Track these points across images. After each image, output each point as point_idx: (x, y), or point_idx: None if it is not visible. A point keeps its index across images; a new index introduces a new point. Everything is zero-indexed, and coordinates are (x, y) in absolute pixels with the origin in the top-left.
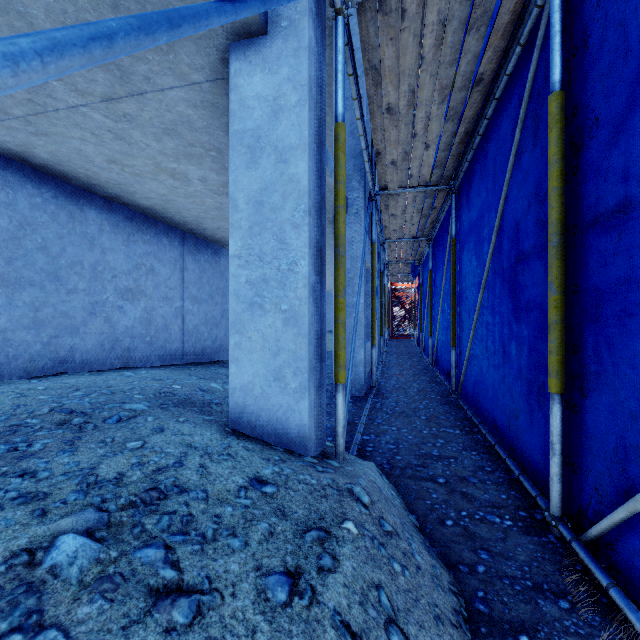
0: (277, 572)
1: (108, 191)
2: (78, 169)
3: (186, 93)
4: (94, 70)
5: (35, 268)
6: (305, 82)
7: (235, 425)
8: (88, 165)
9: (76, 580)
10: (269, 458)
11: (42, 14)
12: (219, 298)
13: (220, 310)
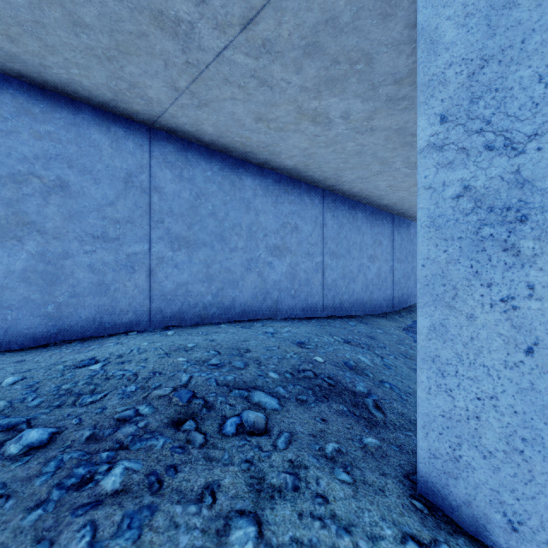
0: None
1: (259, 157)
2: (235, 138)
3: None
4: None
5: (207, 231)
6: None
7: (431, 492)
8: (241, 131)
9: None
10: None
11: None
12: (356, 253)
13: (357, 264)
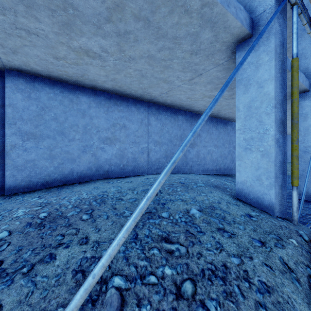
0: (256, 239)
1: (185, 108)
2: (177, 103)
3: (217, 68)
4: (187, 73)
5: (165, 138)
6: (272, 49)
7: (238, 196)
8: (180, 101)
9: (198, 218)
10: (254, 210)
11: (176, 65)
12: (227, 145)
13: (227, 150)
